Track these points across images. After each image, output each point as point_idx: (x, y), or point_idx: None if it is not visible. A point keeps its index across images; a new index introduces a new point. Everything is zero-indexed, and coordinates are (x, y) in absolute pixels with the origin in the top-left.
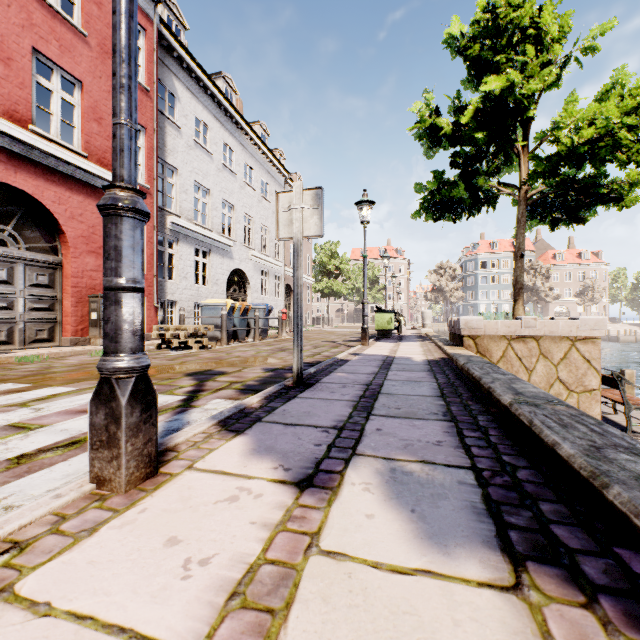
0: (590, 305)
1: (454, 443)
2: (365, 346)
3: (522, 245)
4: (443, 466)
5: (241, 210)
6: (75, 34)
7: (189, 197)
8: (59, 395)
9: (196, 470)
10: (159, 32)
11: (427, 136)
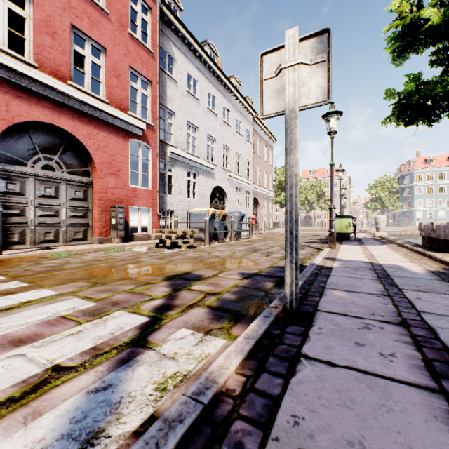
0: None
1: None
2: (333, 249)
3: None
4: None
5: (221, 142)
6: (101, 13)
7: (183, 133)
8: (30, 303)
9: None
10: (161, 11)
11: (405, 35)
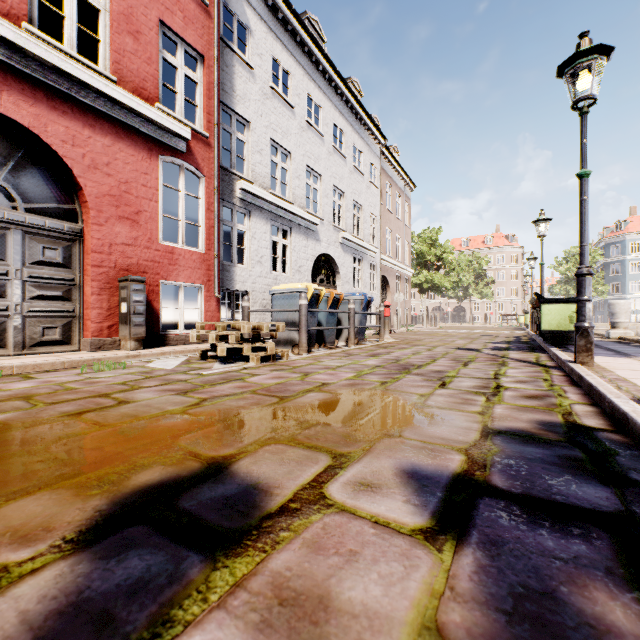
0: None
1: None
2: (591, 367)
3: None
4: None
5: (329, 181)
6: None
7: (264, 159)
8: None
9: None
10: None
11: None
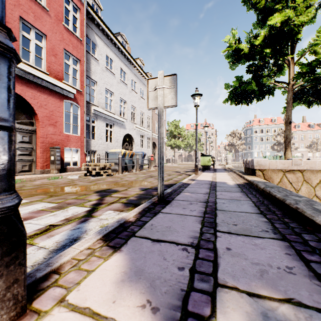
0: (315, 152)
1: (304, 271)
2: (197, 175)
3: (290, 116)
4: (317, 312)
5: (130, 103)
6: (42, 10)
7: (103, 96)
8: None
9: (65, 306)
10: (87, 10)
11: (233, 55)
